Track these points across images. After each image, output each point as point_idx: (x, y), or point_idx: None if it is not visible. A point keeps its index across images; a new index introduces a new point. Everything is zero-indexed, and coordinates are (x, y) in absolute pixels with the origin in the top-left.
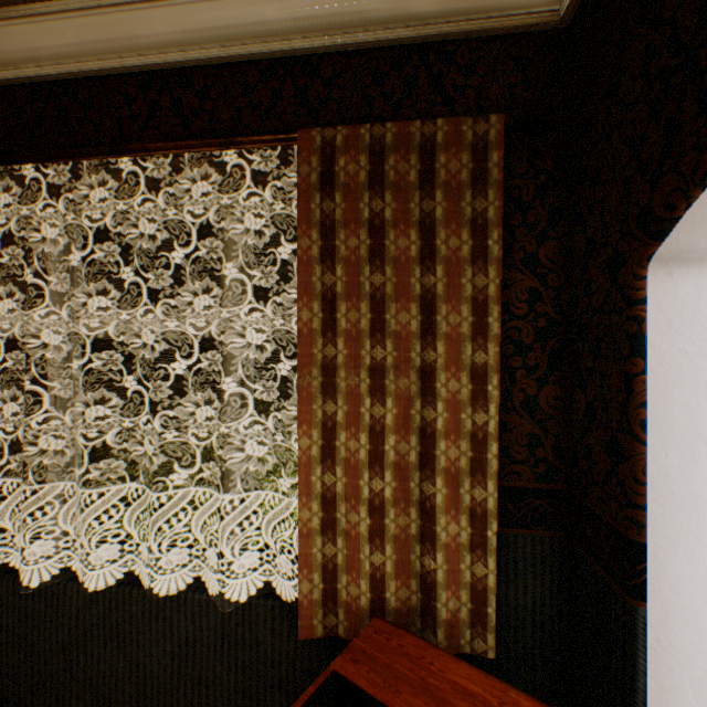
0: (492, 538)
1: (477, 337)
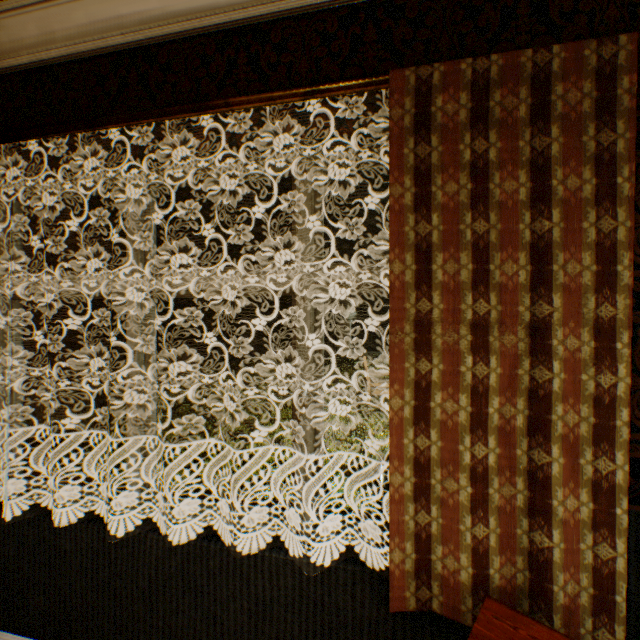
0: (620, 517)
1: (602, 288)
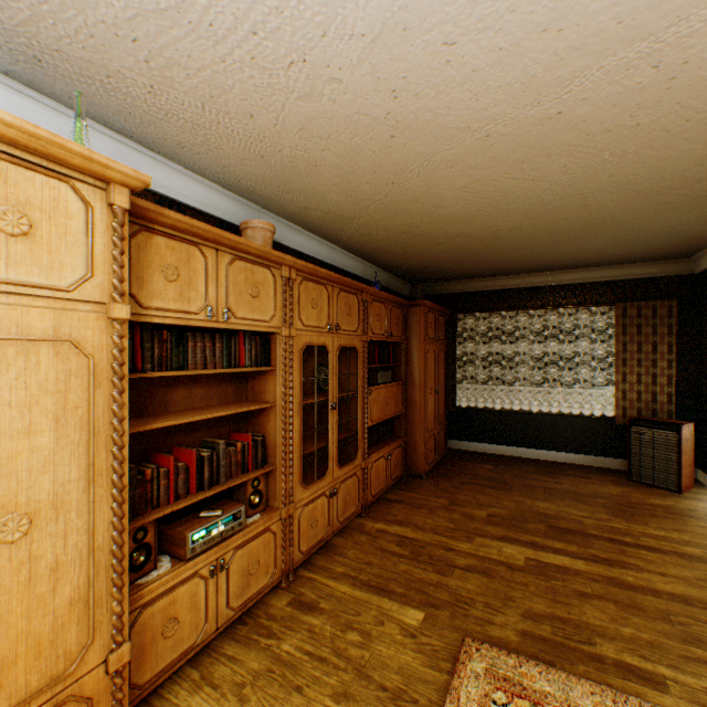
0: (672, 400)
1: (668, 352)
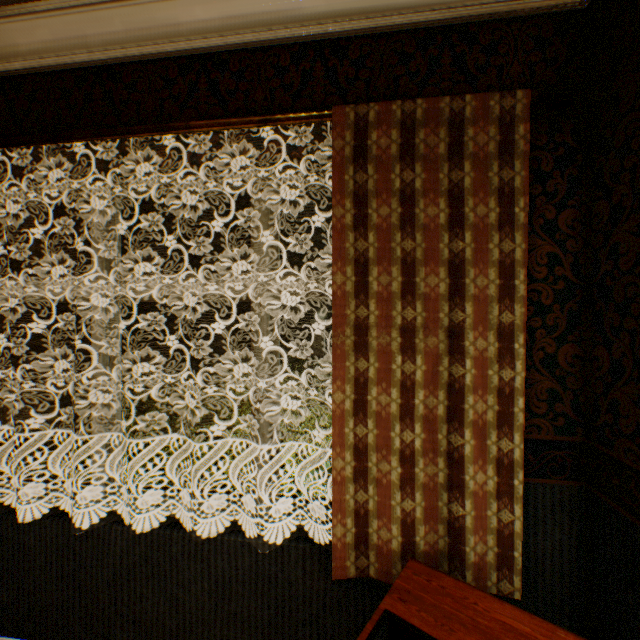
0: (518, 487)
1: (504, 298)
